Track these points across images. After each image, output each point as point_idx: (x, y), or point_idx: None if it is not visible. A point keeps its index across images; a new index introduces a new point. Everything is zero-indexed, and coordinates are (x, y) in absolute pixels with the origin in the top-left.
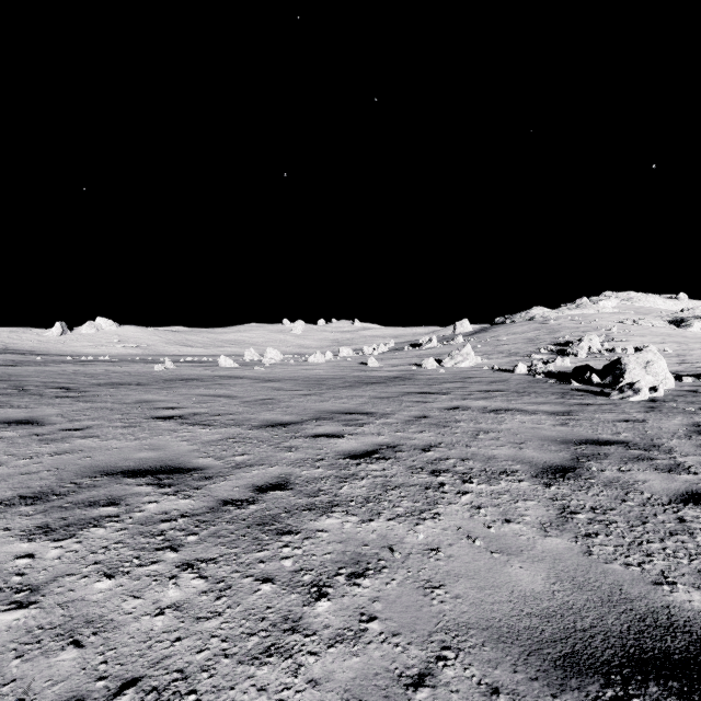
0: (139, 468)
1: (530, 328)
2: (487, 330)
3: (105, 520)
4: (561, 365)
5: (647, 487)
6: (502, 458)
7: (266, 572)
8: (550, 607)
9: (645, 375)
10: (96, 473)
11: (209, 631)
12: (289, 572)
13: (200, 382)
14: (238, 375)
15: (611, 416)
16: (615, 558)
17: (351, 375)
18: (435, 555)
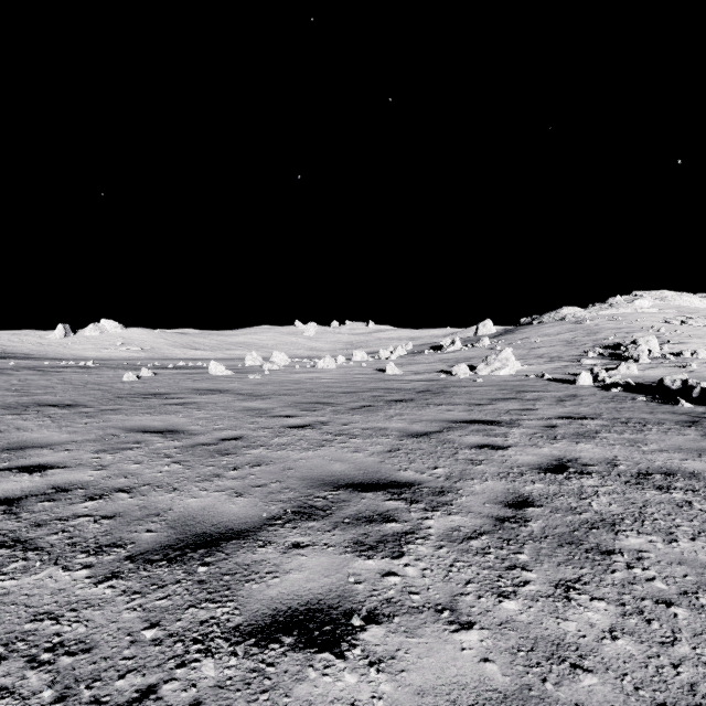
0: None
1: (563, 328)
2: (514, 331)
3: None
4: (626, 373)
5: None
6: None
7: None
8: None
9: None
10: None
11: None
12: None
13: (160, 400)
14: (222, 387)
15: None
16: None
17: (366, 386)
18: None
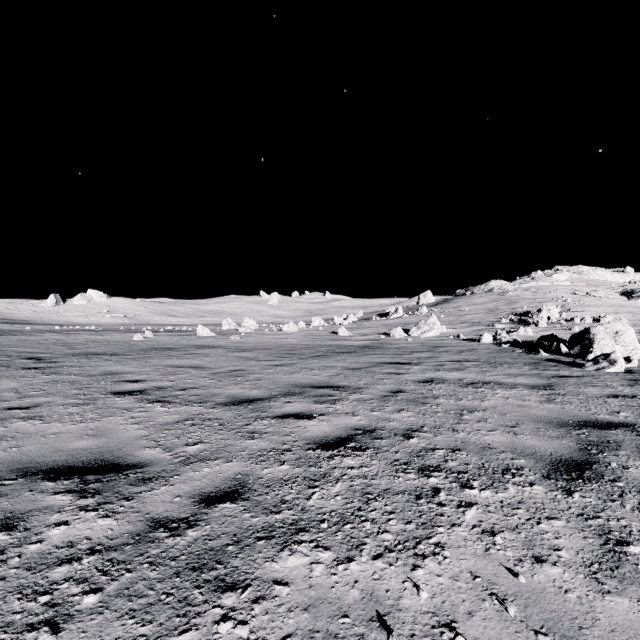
0: (68, 464)
1: (490, 299)
2: (449, 301)
3: None
4: (523, 334)
5: None
6: (498, 448)
7: None
8: None
9: (615, 345)
10: (12, 473)
11: None
12: None
13: (175, 352)
14: (213, 344)
15: (597, 391)
16: None
17: (322, 344)
18: None
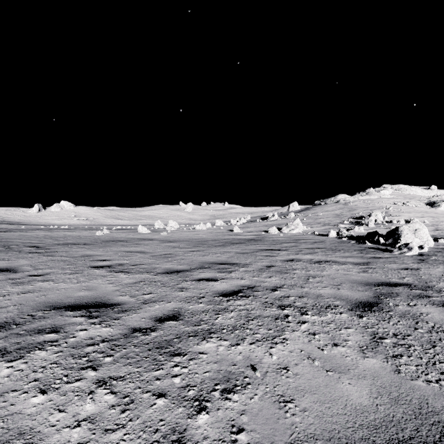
0: (77, 303)
1: (337, 207)
2: (310, 209)
3: (47, 345)
4: (358, 231)
5: (430, 318)
6: (326, 296)
7: (161, 388)
8: (376, 419)
9: (414, 238)
10: (47, 307)
11: (114, 442)
12: (178, 388)
13: (125, 243)
14: (150, 238)
15: (396, 266)
16: (418, 375)
17: (222, 238)
18: (285, 373)
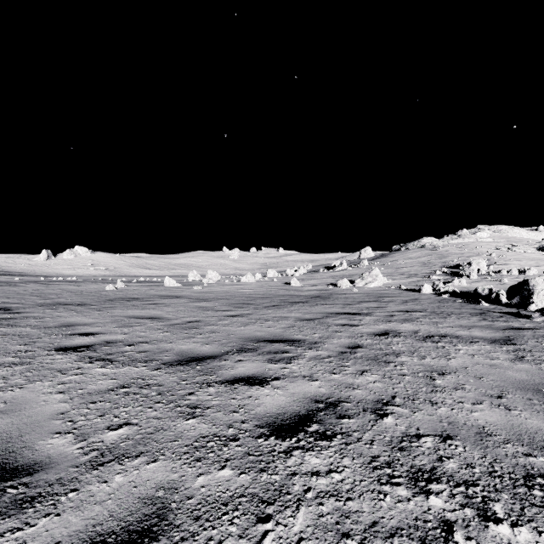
0: None
1: (423, 253)
2: (387, 255)
3: None
4: (458, 285)
5: None
6: (498, 434)
7: None
8: None
9: None
10: None
11: None
12: None
13: (139, 302)
14: (177, 294)
15: None
16: None
17: (276, 294)
18: None
